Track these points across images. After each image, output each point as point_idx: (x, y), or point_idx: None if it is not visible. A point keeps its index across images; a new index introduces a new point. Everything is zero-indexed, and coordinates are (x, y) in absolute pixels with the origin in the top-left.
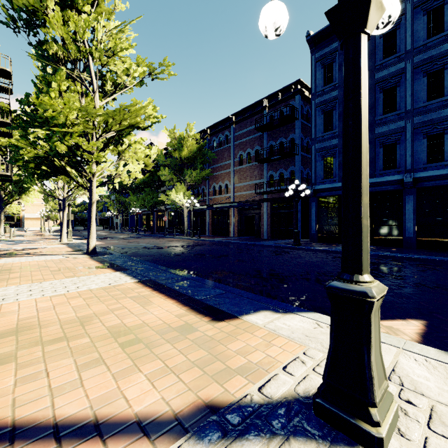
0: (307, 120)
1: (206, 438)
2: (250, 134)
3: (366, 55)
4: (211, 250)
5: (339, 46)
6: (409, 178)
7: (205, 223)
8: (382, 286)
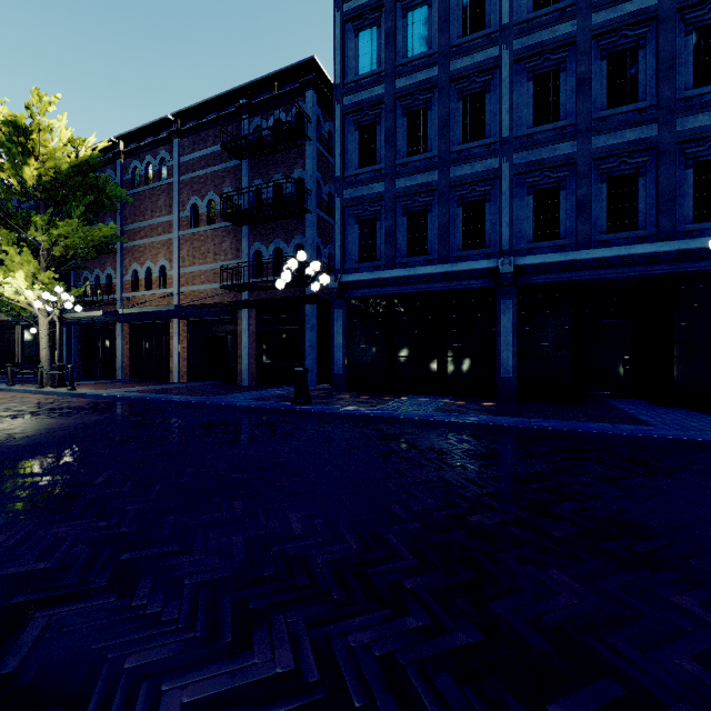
0: (329, 152)
1: None
2: (215, 161)
3: None
4: (35, 434)
5: None
6: (509, 265)
7: (115, 353)
8: None
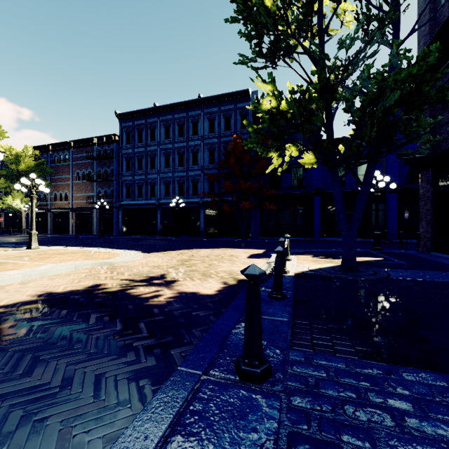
0: None
1: (6, 251)
2: (85, 159)
3: (34, 203)
4: (39, 240)
5: (132, 125)
6: (157, 202)
7: (47, 224)
8: (36, 232)
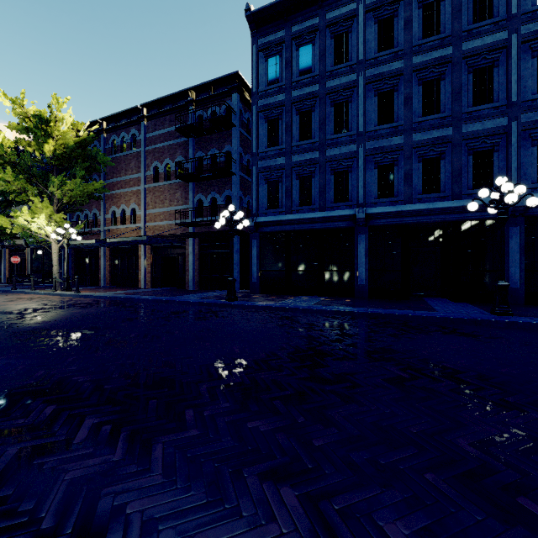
0: (248, 132)
1: None
2: (170, 137)
3: None
4: (78, 317)
5: (286, 36)
6: (362, 213)
7: (99, 268)
8: None
